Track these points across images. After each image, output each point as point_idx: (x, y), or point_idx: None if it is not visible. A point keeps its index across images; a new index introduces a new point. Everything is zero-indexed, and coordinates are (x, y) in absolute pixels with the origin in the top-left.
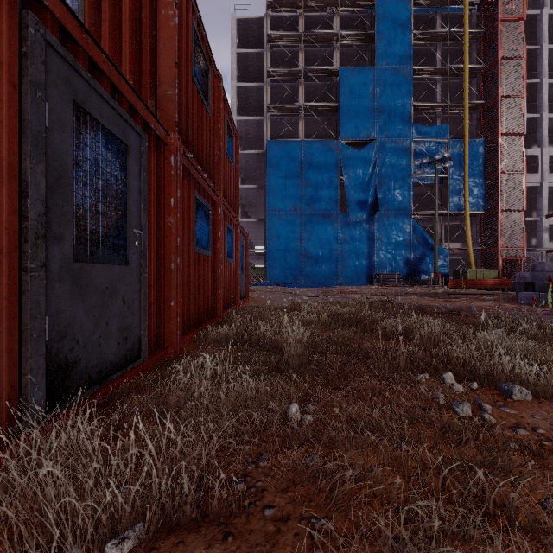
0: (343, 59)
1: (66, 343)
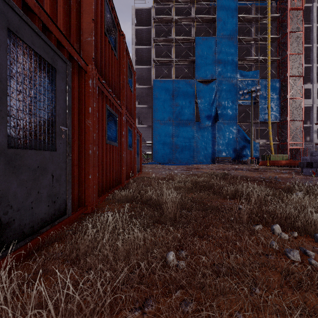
0: (197, 32)
1: (1, 209)
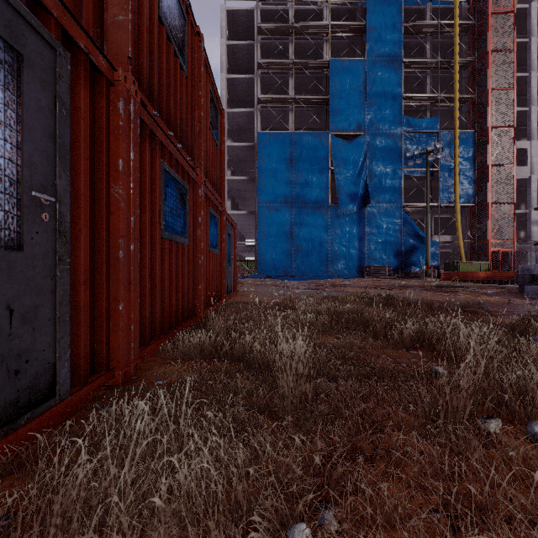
0: (333, 51)
1: None
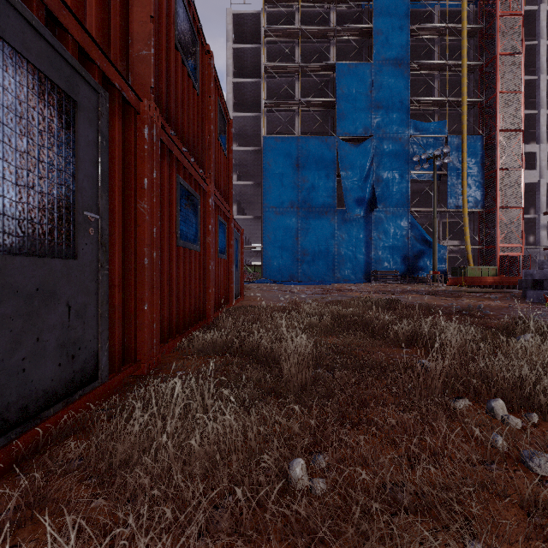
0: (340, 54)
1: None
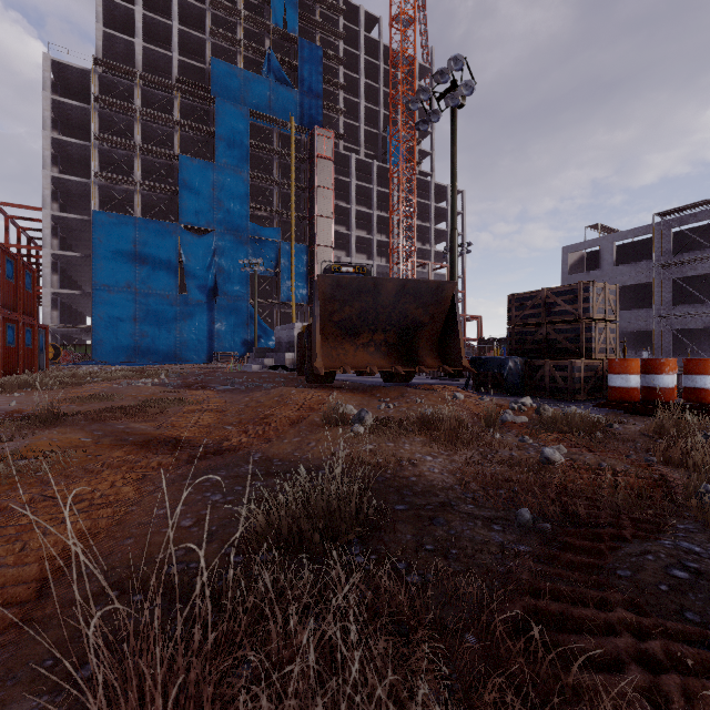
0: (188, 141)
1: None
